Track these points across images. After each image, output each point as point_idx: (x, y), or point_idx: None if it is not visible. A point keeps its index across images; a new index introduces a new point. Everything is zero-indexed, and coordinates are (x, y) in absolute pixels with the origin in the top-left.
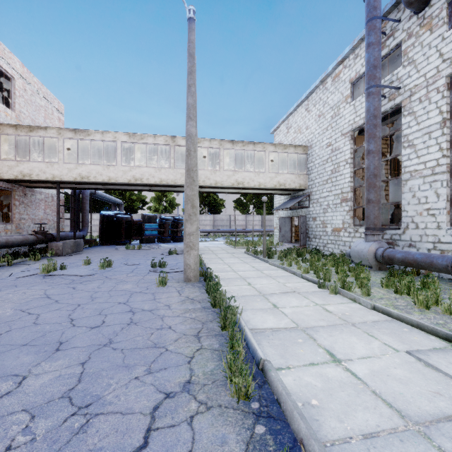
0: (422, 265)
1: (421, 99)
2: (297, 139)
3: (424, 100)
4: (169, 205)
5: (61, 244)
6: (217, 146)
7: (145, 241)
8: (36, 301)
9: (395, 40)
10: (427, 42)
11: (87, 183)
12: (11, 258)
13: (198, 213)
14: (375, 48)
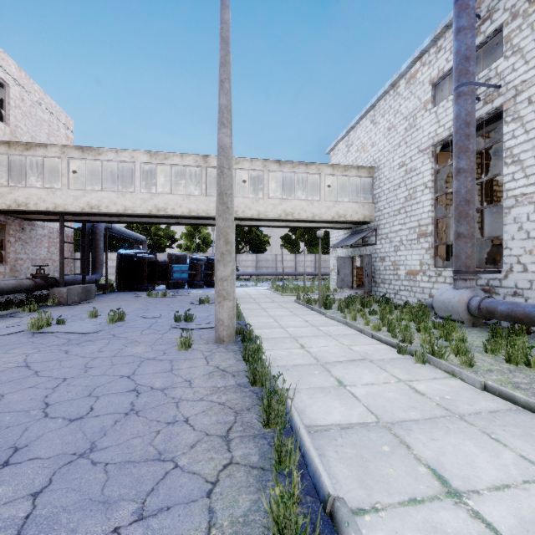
0: None
1: (531, 99)
2: (360, 159)
3: None
4: (203, 243)
5: (65, 291)
6: (260, 168)
7: (172, 286)
8: (8, 372)
9: (494, 24)
10: None
11: (98, 214)
12: None
13: (233, 251)
14: (467, 34)
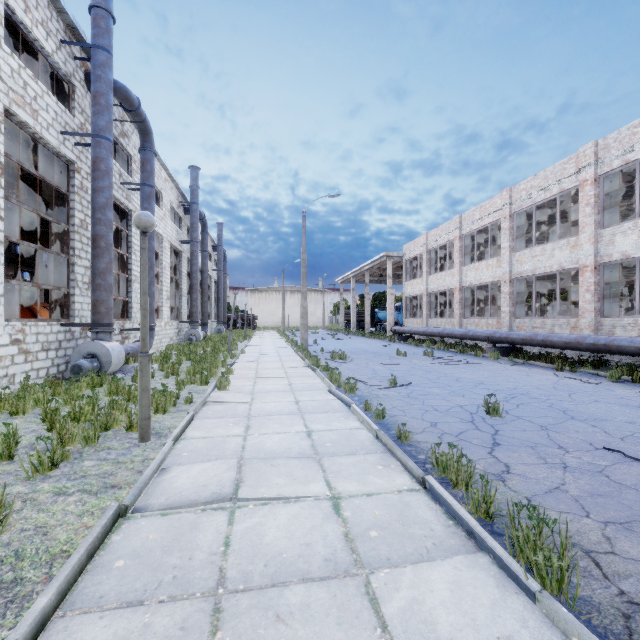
0: None
1: None
2: None
3: None
4: None
5: None
6: None
7: None
8: None
9: None
10: None
11: None
12: None
13: None
14: None
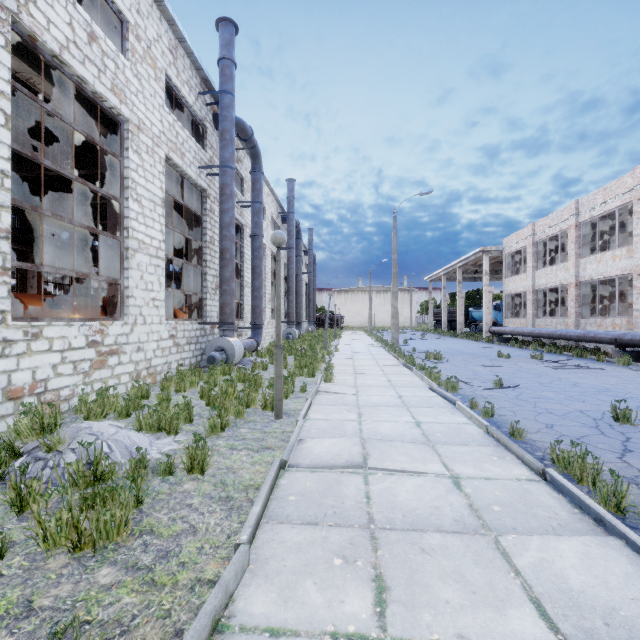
0: None
1: None
2: None
3: None
4: None
5: None
6: None
7: None
8: None
9: None
10: None
11: None
12: None
13: None
14: None
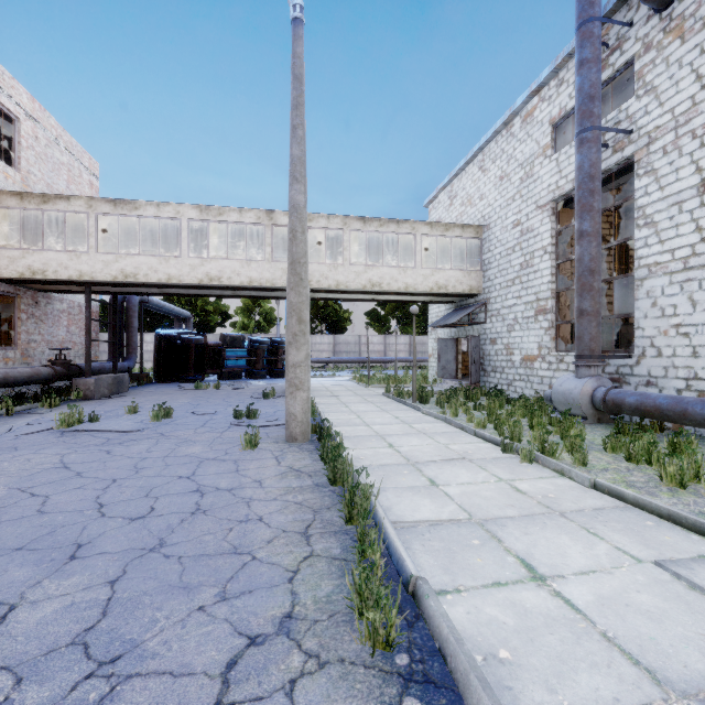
0: (669, 416)
1: (666, 148)
2: (466, 215)
3: (670, 151)
4: (265, 320)
5: (92, 381)
6: (340, 226)
7: (226, 376)
8: (45, 473)
9: (624, 55)
10: (676, 56)
11: (134, 284)
12: (13, 404)
13: (308, 332)
14: (592, 68)
